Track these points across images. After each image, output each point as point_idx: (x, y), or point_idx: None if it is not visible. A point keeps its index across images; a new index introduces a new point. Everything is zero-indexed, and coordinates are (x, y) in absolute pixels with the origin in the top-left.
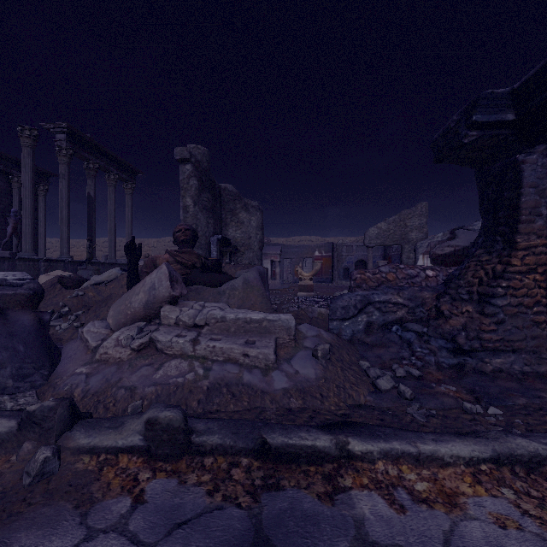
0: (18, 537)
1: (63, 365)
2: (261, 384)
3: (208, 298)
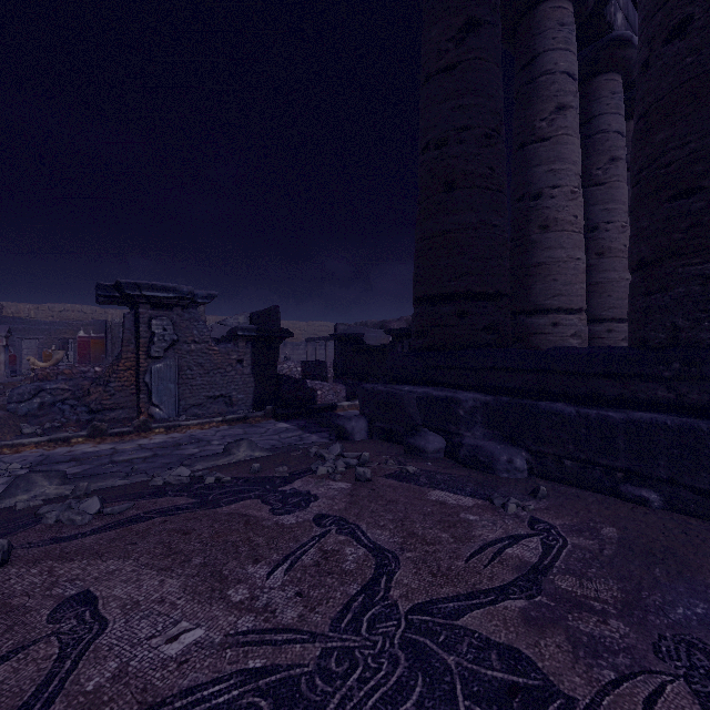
0: None
1: None
2: None
3: None
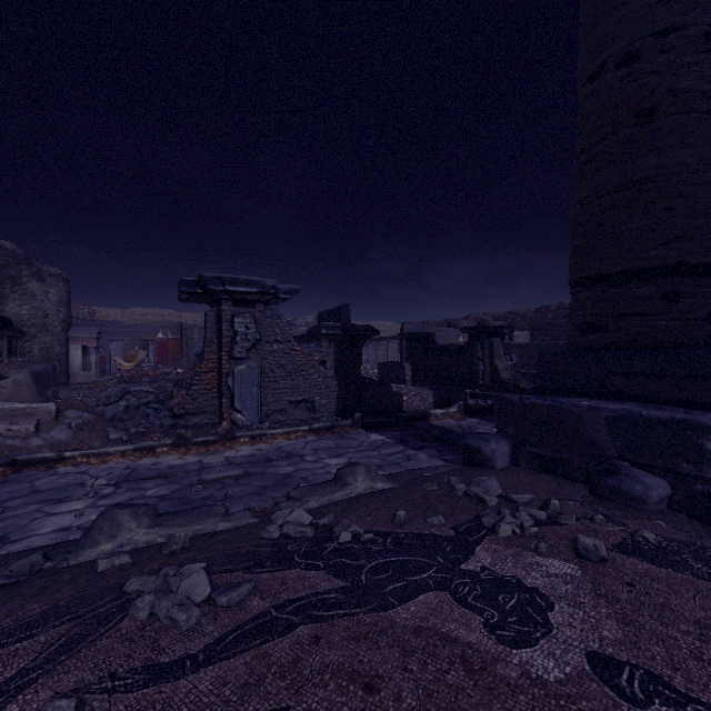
0: None
1: None
2: (22, 444)
3: None
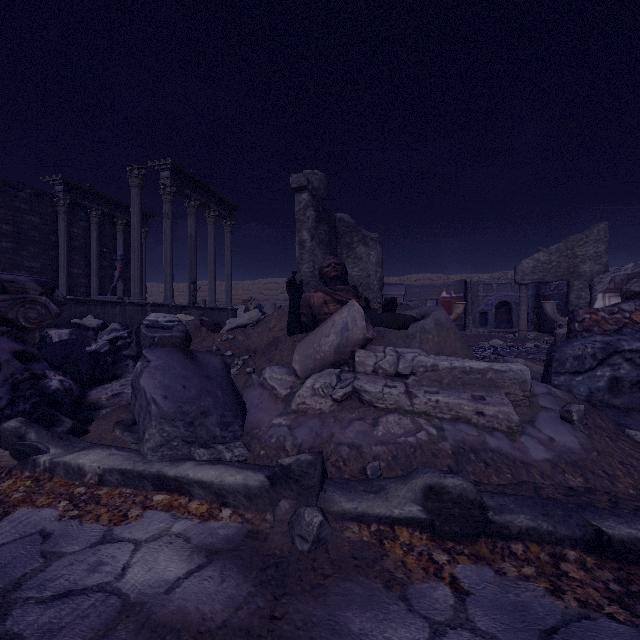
0: (345, 616)
1: (253, 414)
2: (514, 451)
3: (396, 343)
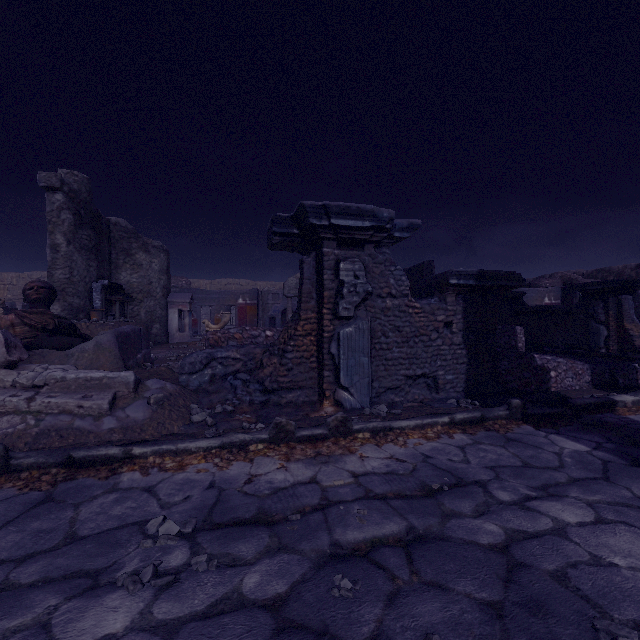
0: None
1: None
2: (91, 427)
3: (55, 361)
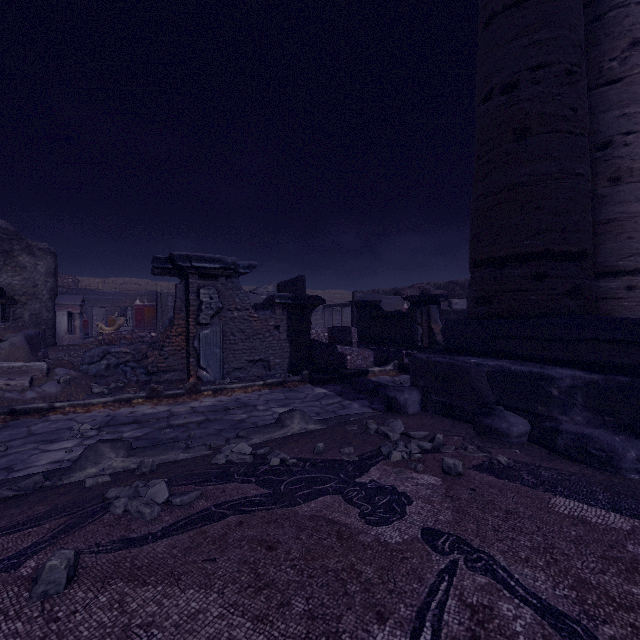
0: None
1: None
2: (18, 397)
3: None
